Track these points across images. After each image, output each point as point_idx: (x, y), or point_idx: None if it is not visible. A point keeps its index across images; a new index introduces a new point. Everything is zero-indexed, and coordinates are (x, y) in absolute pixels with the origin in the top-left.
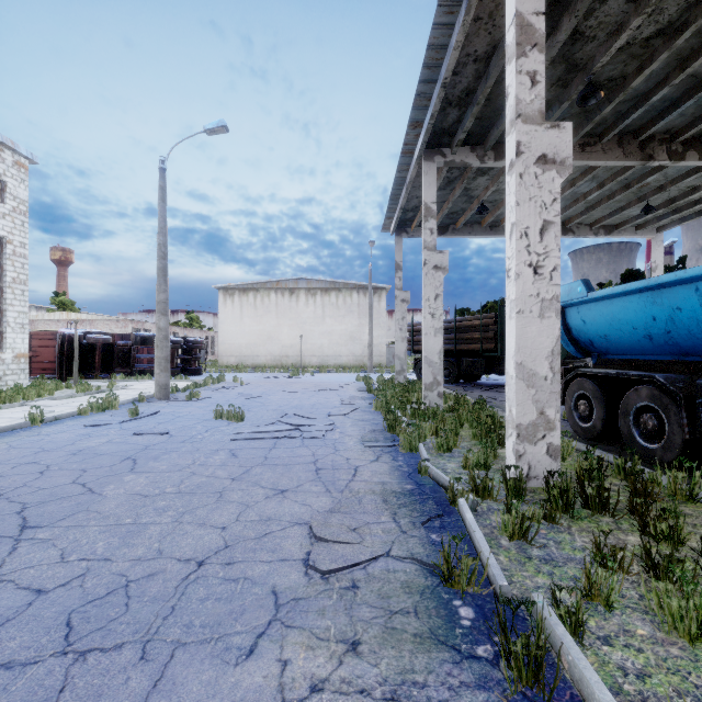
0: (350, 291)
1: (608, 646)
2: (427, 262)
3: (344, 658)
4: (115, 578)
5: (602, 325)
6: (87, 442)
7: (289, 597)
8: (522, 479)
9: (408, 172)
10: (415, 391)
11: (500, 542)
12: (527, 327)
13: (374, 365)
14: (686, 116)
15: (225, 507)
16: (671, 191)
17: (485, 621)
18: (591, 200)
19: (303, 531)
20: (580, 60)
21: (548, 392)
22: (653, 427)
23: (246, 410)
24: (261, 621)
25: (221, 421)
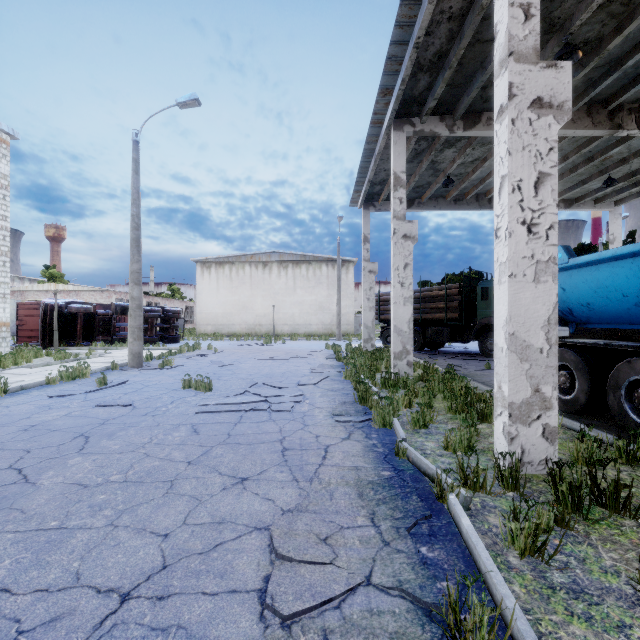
0: (319, 263)
1: None
2: (396, 231)
3: None
4: (3, 626)
5: (585, 292)
6: (44, 415)
7: None
8: (518, 468)
9: (377, 144)
10: (382, 358)
11: (508, 560)
12: (520, 293)
13: (342, 333)
14: None
15: (173, 503)
16: (633, 164)
17: None
18: None
19: (262, 541)
20: (558, 20)
21: (544, 366)
22: None
23: (216, 379)
24: None
25: (188, 391)
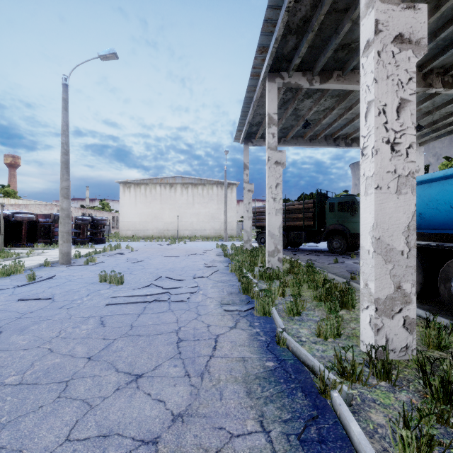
0: (211, 185)
1: None
2: (270, 159)
3: None
4: None
5: (418, 205)
6: None
7: None
8: (388, 359)
9: (255, 93)
10: (258, 255)
11: None
12: (384, 203)
13: (228, 236)
14: None
15: (62, 410)
16: (435, 115)
17: None
18: None
19: None
20: None
21: (405, 266)
22: None
23: (128, 273)
24: None
25: (104, 284)
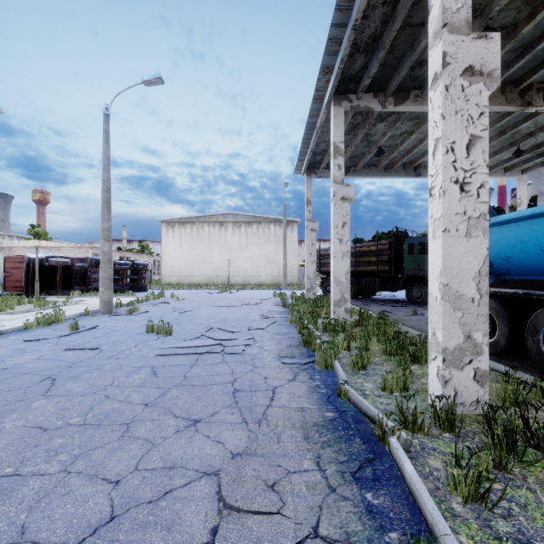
0: (268, 223)
1: None
2: (335, 194)
3: None
4: None
5: (505, 247)
6: (17, 359)
7: None
8: (453, 410)
9: (318, 118)
10: (323, 305)
11: (452, 506)
12: (453, 246)
13: (288, 283)
14: None
15: (127, 447)
16: (539, 137)
17: None
18: None
19: (211, 488)
20: (479, 6)
21: (476, 314)
22: None
23: (176, 324)
24: None
25: (151, 335)
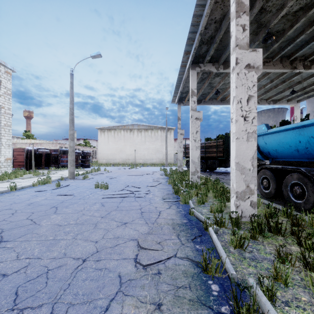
0: (157, 130)
1: (288, 307)
2: (192, 116)
3: (154, 313)
4: (42, 268)
5: (274, 145)
6: (35, 199)
7: (126, 278)
8: (239, 218)
9: (183, 75)
10: (186, 175)
11: (230, 249)
12: (240, 145)
13: (168, 163)
14: (311, 49)
15: (97, 231)
16: (304, 84)
17: (224, 292)
18: (267, 88)
19: (134, 243)
20: (264, 22)
21: (251, 176)
22: (299, 192)
23: (109, 184)
24: (112, 292)
25: (97, 189)
